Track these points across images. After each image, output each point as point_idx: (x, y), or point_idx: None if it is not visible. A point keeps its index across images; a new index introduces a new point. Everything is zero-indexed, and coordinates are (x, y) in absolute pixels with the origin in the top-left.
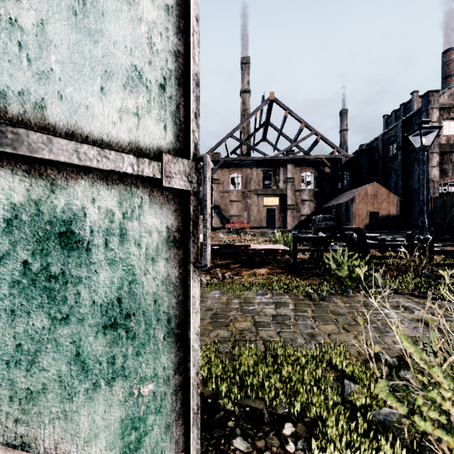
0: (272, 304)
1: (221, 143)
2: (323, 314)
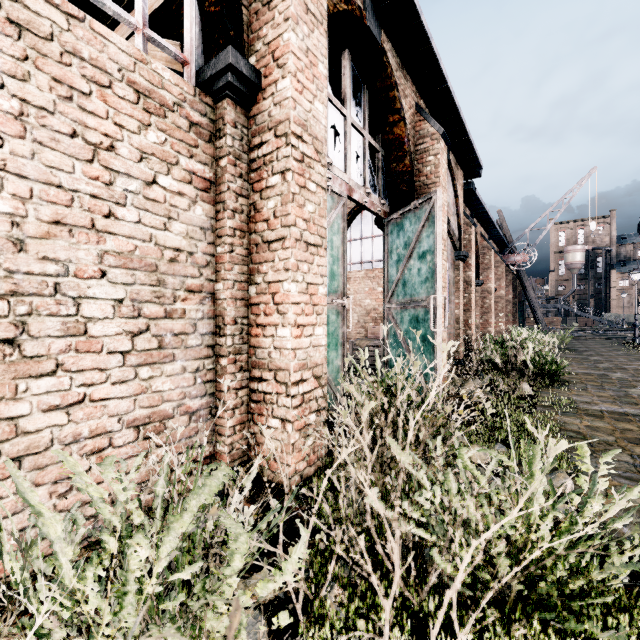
0: None
1: None
2: None
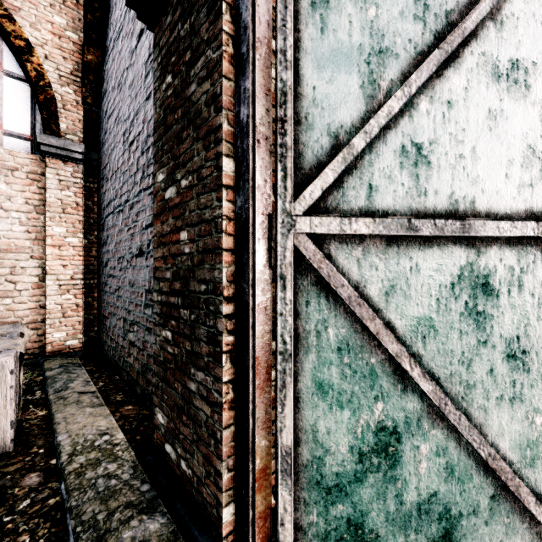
0: None
1: None
2: None
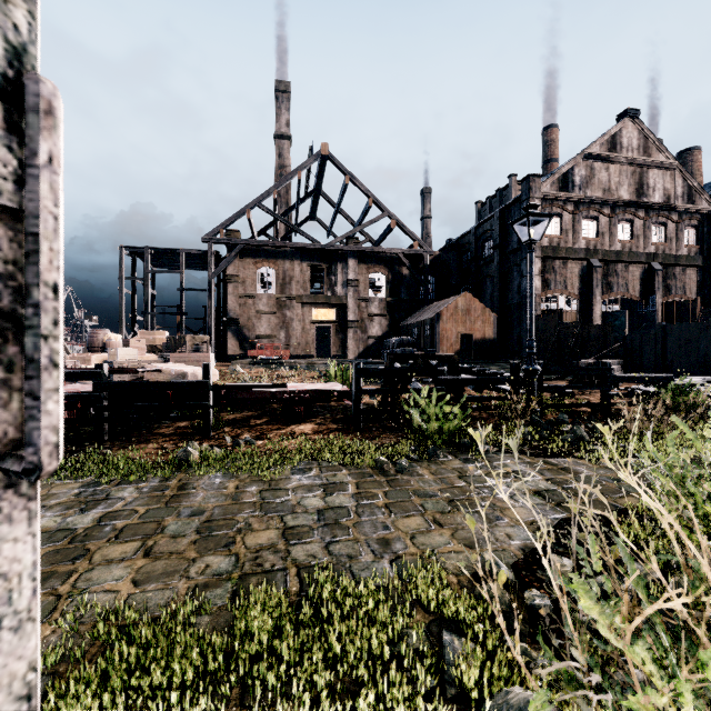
0: (319, 488)
1: (241, 215)
2: (402, 498)
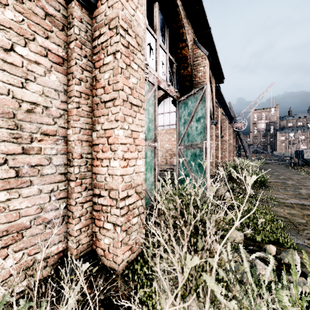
0: None
1: None
2: None
